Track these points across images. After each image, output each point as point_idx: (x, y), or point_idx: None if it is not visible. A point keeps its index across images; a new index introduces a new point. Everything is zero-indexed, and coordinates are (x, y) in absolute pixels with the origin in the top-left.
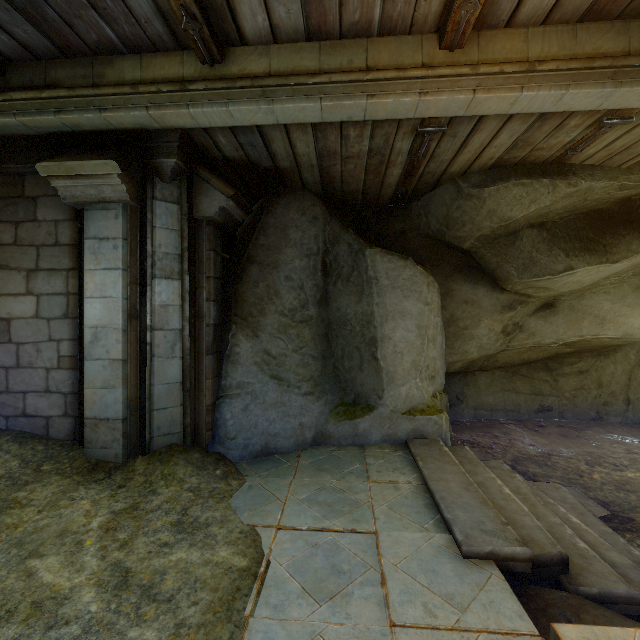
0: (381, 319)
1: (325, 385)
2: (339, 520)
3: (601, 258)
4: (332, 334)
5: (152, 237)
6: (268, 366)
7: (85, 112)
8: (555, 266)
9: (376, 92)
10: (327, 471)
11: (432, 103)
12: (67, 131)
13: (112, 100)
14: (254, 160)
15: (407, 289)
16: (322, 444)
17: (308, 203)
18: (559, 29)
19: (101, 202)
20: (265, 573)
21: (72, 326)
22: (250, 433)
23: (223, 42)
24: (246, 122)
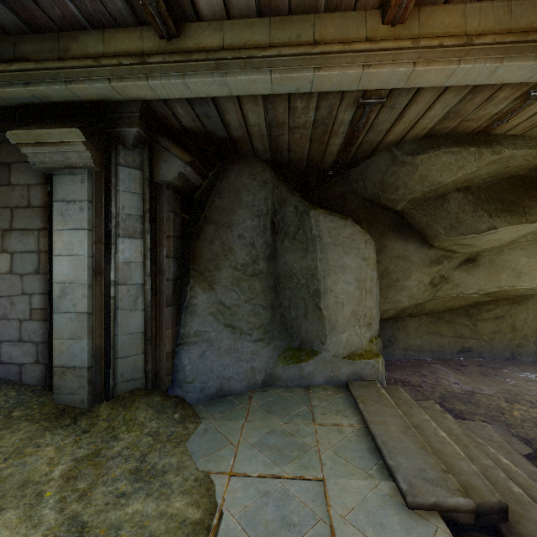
0: (324, 273)
1: (274, 332)
2: (288, 466)
3: (521, 218)
4: (280, 286)
5: (116, 200)
6: (223, 316)
7: (52, 84)
8: (479, 226)
9: (322, 65)
10: (276, 413)
11: (374, 75)
12: (37, 102)
13: (77, 73)
14: (210, 130)
15: (347, 246)
16: (271, 386)
17: (258, 169)
18: (495, 5)
19: (68, 168)
20: (218, 526)
21: (43, 281)
22: (206, 377)
23: (179, 18)
24: (202, 94)
